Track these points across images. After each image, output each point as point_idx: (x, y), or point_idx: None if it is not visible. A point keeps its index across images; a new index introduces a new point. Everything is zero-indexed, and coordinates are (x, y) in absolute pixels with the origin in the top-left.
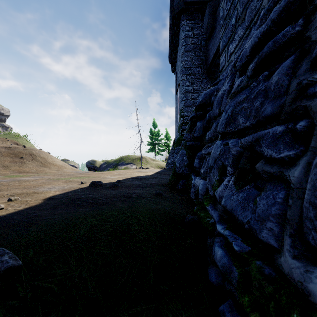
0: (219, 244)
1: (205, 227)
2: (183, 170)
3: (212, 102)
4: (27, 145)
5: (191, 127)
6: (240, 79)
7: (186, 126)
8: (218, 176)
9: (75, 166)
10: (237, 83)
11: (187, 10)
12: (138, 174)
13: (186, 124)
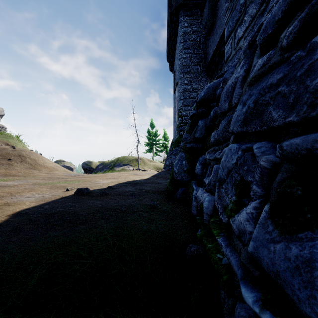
0: None
1: (216, 268)
2: (182, 177)
3: (218, 96)
4: (19, 145)
5: (192, 126)
6: (267, 56)
7: (184, 126)
8: (235, 195)
9: (71, 167)
10: (259, 62)
11: (186, 6)
12: (134, 178)
13: (185, 124)
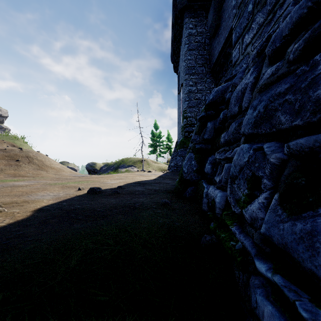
0: (262, 291)
1: (230, 254)
2: (191, 176)
3: (227, 99)
4: (25, 147)
5: (201, 128)
6: (275, 67)
7: (189, 127)
8: (247, 189)
9: (75, 168)
10: (268, 72)
11: (190, 7)
12: (141, 178)
13: (190, 125)
